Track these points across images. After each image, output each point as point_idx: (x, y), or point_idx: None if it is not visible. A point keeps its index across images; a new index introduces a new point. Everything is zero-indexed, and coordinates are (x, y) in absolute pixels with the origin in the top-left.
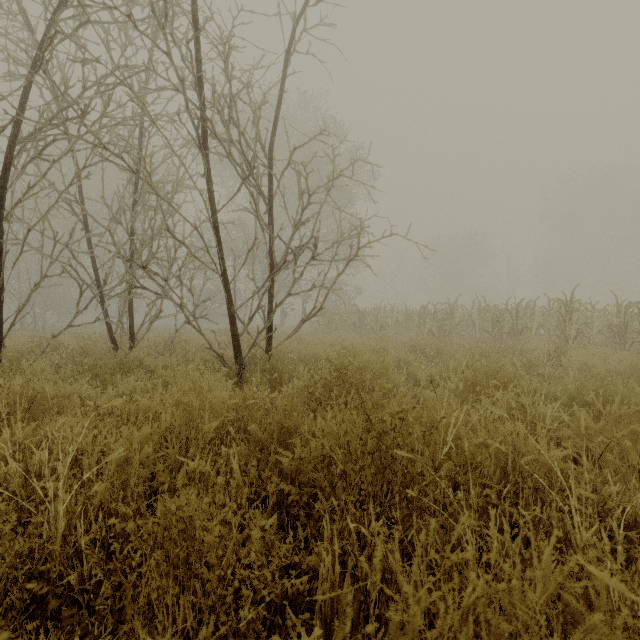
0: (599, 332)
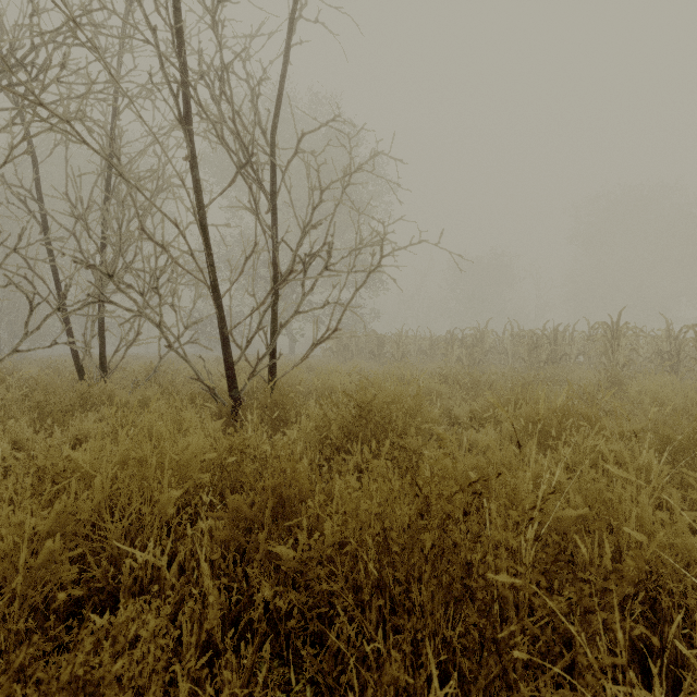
0: (645, 360)
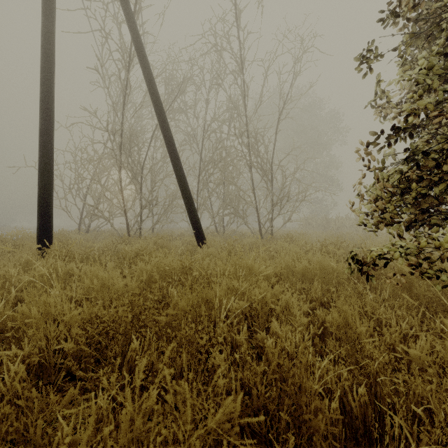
0: None
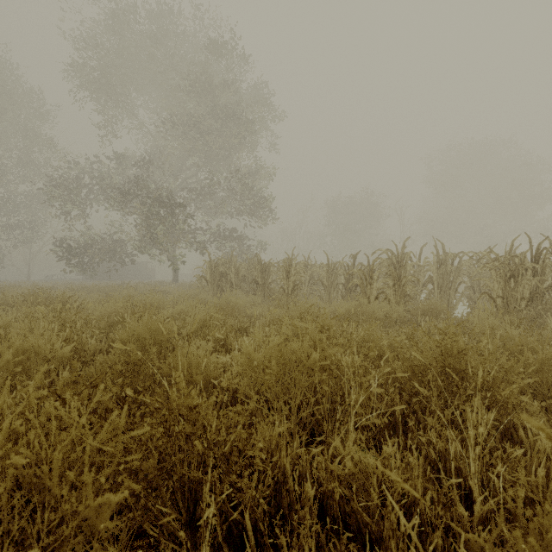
0: None
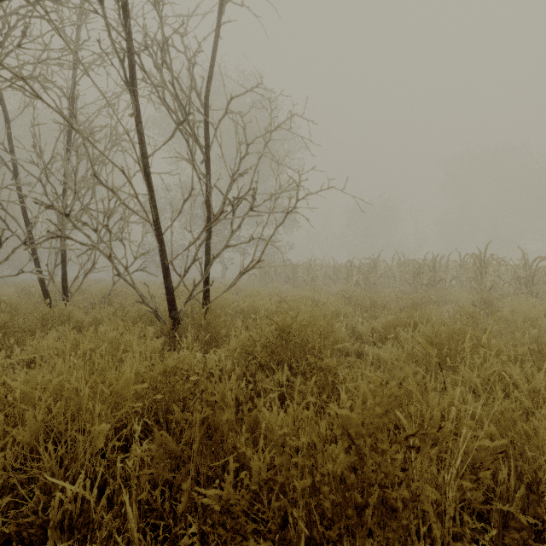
0: (505, 283)
